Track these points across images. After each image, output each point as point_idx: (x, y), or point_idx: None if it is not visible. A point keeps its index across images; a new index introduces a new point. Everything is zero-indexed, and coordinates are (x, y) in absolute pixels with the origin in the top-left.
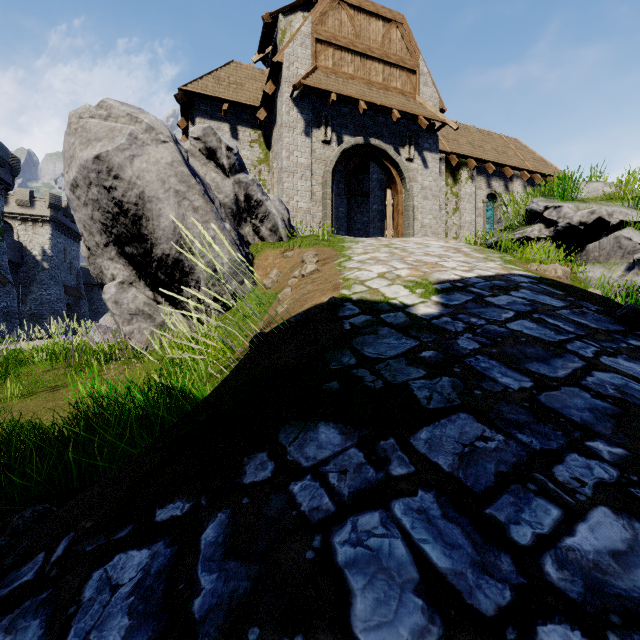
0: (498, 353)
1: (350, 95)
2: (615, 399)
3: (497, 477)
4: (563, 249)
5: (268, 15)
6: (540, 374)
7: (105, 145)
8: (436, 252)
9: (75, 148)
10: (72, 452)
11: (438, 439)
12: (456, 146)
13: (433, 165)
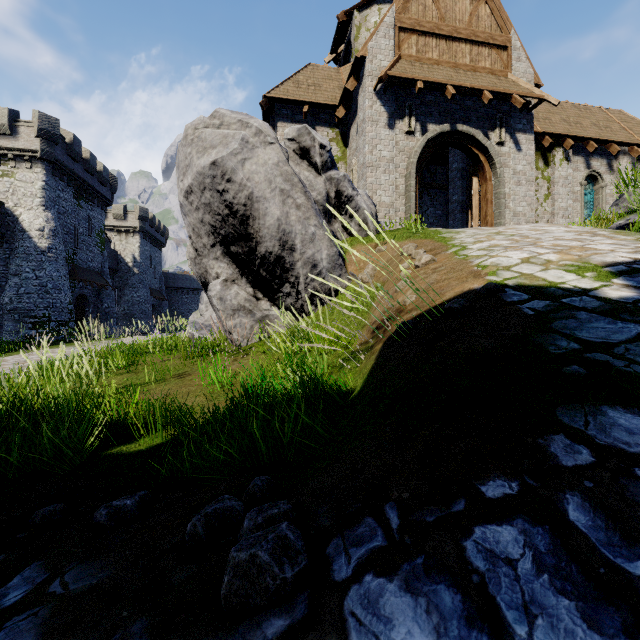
0: None
1: (437, 81)
2: None
3: None
4: None
5: (343, 14)
6: None
7: (220, 151)
8: (568, 236)
9: (192, 157)
10: (258, 430)
11: None
12: (548, 125)
13: (527, 147)
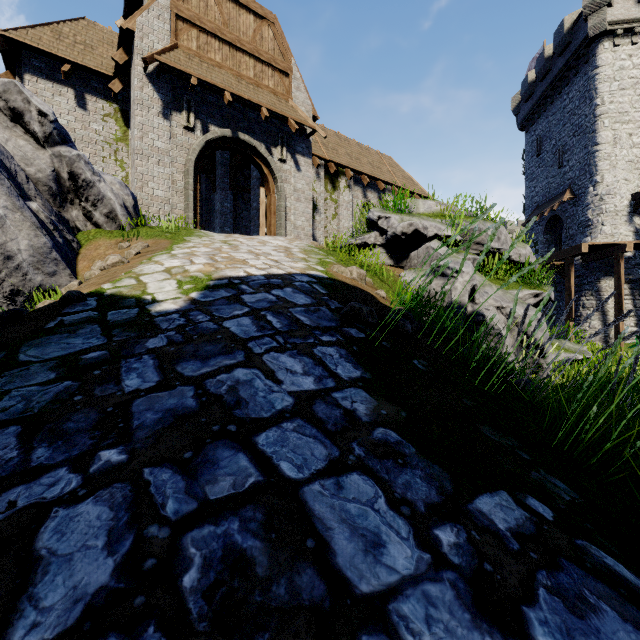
0: (171, 352)
1: (214, 83)
2: (212, 397)
3: None
4: (394, 256)
5: None
6: (179, 373)
7: None
8: (263, 250)
9: None
10: None
11: None
12: (335, 155)
13: (306, 169)
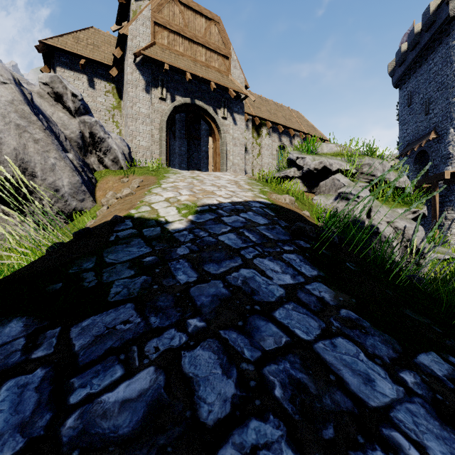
0: (195, 257)
1: (179, 67)
2: (235, 287)
3: (106, 351)
4: (307, 184)
5: None
6: (207, 272)
7: None
8: (221, 183)
9: None
10: None
11: (93, 325)
12: (259, 112)
13: (240, 123)
